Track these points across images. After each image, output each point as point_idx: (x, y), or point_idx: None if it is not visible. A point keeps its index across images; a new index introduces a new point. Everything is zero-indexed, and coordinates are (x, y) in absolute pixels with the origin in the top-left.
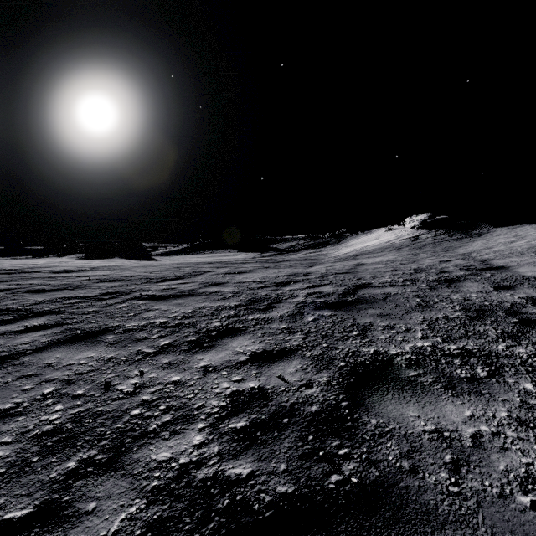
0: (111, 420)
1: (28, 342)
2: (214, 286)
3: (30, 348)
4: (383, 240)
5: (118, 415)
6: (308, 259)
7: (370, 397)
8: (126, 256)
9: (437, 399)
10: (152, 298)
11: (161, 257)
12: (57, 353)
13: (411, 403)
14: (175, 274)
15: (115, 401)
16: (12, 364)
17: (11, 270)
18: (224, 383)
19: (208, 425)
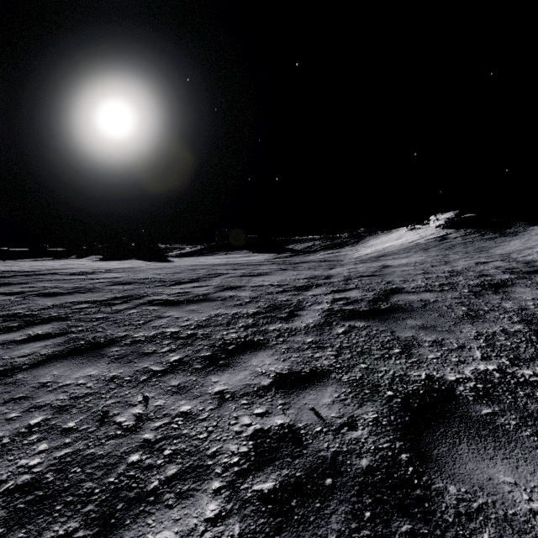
0: (103, 471)
1: (27, 355)
2: (230, 290)
3: (27, 362)
4: (406, 240)
5: (112, 463)
6: (327, 260)
7: (438, 447)
8: (143, 258)
9: (533, 453)
10: (164, 303)
11: (176, 258)
12: (55, 369)
13: (498, 459)
14: (189, 276)
15: (111, 440)
16: (4, 383)
17: (28, 272)
18: (245, 417)
19: (226, 485)
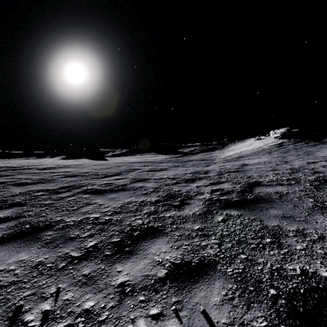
0: None
1: None
2: (140, 182)
3: None
4: (255, 146)
5: None
6: (204, 159)
7: None
8: (90, 157)
9: None
10: (94, 192)
11: (110, 158)
12: None
13: None
14: (115, 171)
15: None
16: None
17: (15, 167)
18: (141, 320)
19: None
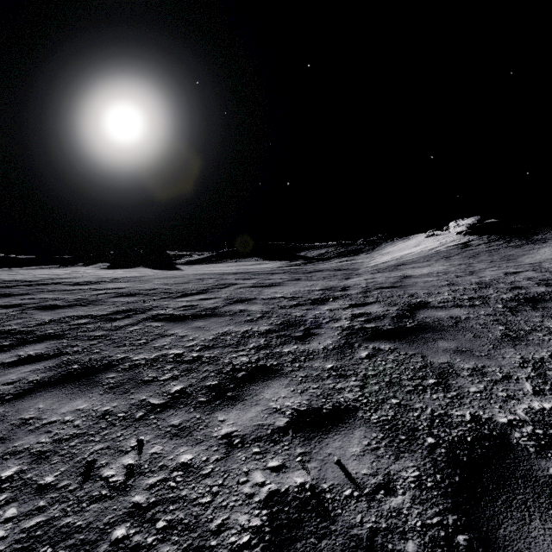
0: None
1: (13, 382)
2: (240, 304)
3: (12, 392)
4: (425, 248)
5: (91, 540)
6: (342, 269)
7: (503, 524)
8: (150, 265)
9: None
10: (169, 319)
11: (185, 266)
12: (41, 400)
13: None
14: (197, 287)
15: (94, 504)
16: None
17: (31, 281)
18: (257, 472)
19: None
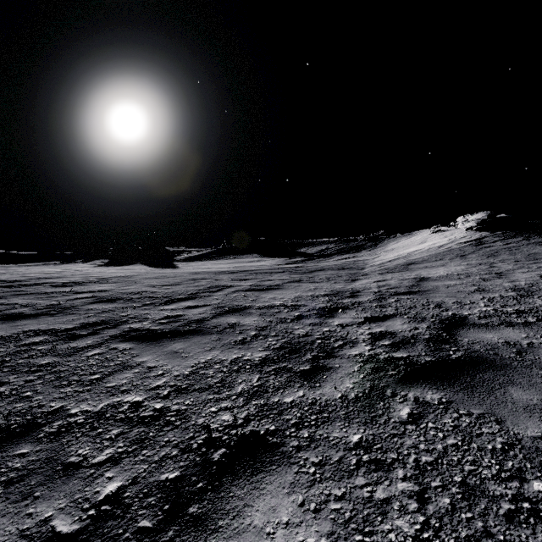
0: None
1: None
2: (232, 314)
3: None
4: (433, 244)
5: None
6: (345, 267)
7: None
8: (148, 262)
9: None
10: (142, 337)
11: (182, 263)
12: None
13: None
14: (187, 290)
15: None
16: None
17: (14, 281)
18: None
19: None
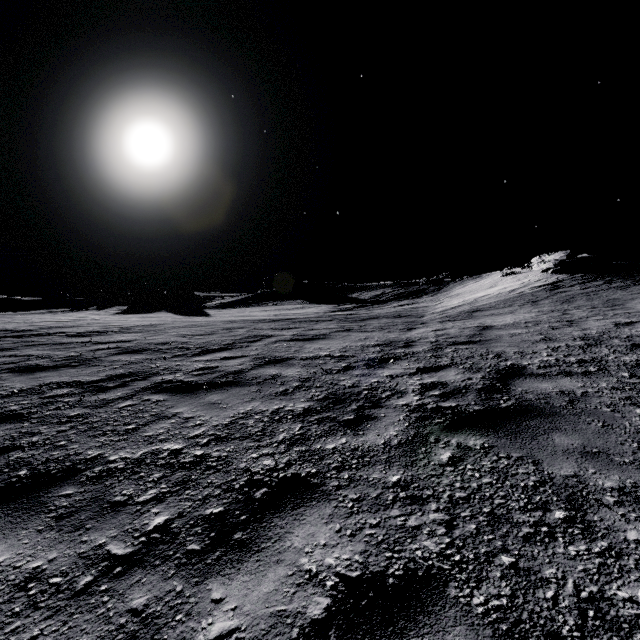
0: None
1: None
2: (273, 366)
3: None
4: (503, 289)
5: None
6: (402, 315)
7: None
8: (175, 309)
9: None
10: (176, 389)
11: (215, 310)
12: None
13: None
14: (222, 340)
15: None
16: None
17: (23, 331)
18: None
19: None
